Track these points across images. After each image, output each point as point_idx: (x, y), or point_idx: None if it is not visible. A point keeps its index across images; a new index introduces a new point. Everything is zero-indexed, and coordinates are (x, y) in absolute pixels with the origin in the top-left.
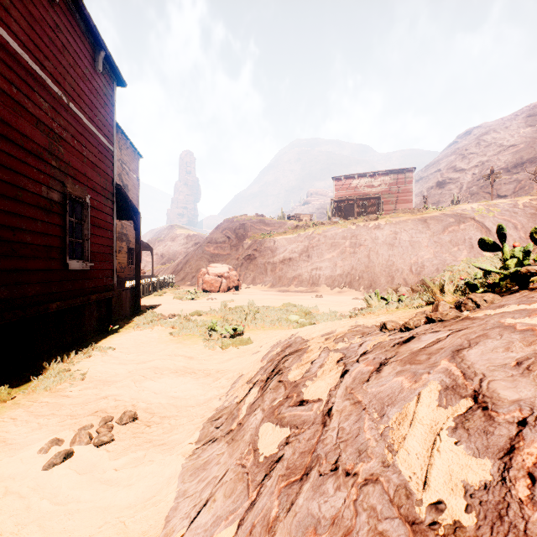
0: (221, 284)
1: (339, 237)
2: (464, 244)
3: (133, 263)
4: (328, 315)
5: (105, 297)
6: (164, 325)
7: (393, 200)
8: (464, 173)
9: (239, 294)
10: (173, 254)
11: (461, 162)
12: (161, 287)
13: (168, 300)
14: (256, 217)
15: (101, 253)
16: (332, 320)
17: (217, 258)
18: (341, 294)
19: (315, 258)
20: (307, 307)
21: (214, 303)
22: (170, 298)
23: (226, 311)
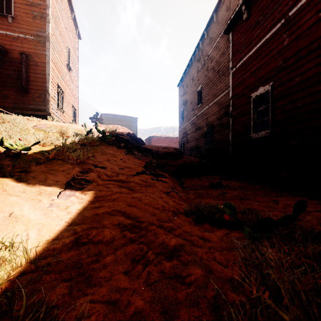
0: None
1: None
2: None
3: None
4: None
5: None
6: None
7: None
8: None
9: None
10: None
11: None
12: None
13: None
14: None
15: None
16: None
17: None
18: None
19: None
20: None
21: None
22: None
23: None
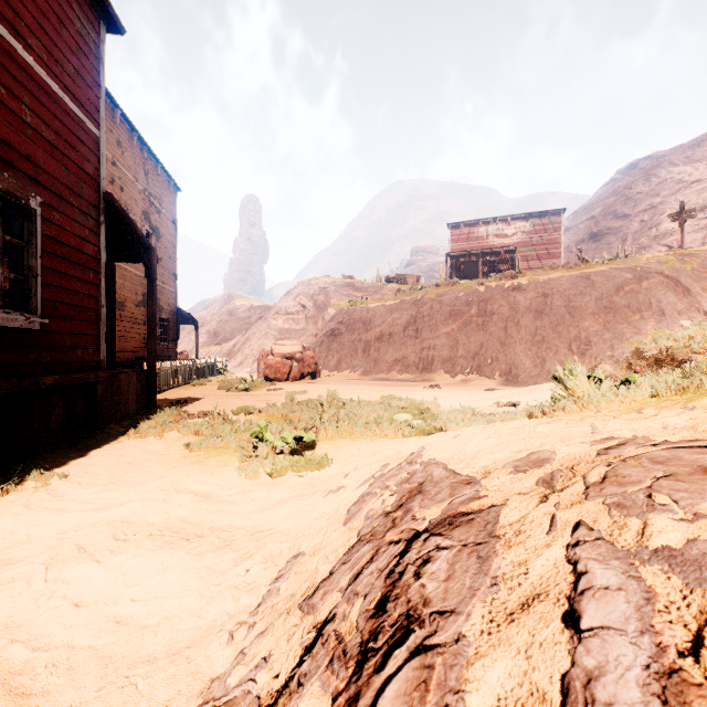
0: (290, 369)
1: (461, 303)
2: (650, 310)
3: (168, 341)
4: (459, 413)
5: (77, 381)
6: (181, 431)
7: (534, 254)
8: (628, 220)
9: (317, 383)
10: (230, 332)
11: (623, 205)
12: (206, 374)
13: (209, 392)
14: (342, 279)
15: (72, 306)
16: (471, 421)
17: (288, 335)
18: (466, 383)
19: (427, 332)
20: (422, 401)
21: (277, 395)
22: (214, 388)
23: (293, 407)
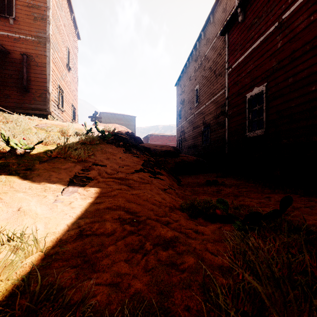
0: None
1: None
2: None
3: None
4: None
5: None
6: None
7: None
8: None
9: None
10: None
11: None
12: None
13: None
14: None
15: None
16: None
17: None
18: None
19: None
20: None
21: None
22: None
23: None
